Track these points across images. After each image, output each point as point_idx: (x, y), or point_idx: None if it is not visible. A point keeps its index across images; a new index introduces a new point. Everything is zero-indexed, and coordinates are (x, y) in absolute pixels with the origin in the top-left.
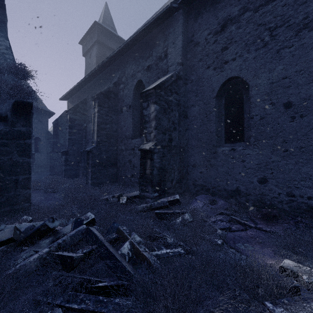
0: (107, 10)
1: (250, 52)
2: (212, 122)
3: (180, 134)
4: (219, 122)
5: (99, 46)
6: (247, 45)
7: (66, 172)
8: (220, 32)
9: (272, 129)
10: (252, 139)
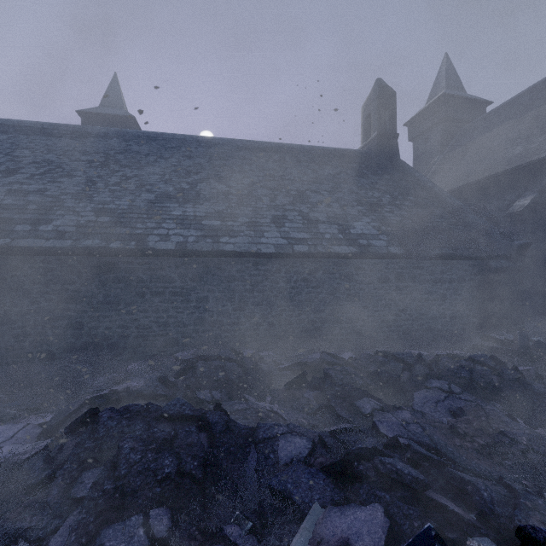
0: (449, 65)
1: None
2: None
3: None
4: None
5: (444, 124)
6: None
7: None
8: None
9: None
10: None
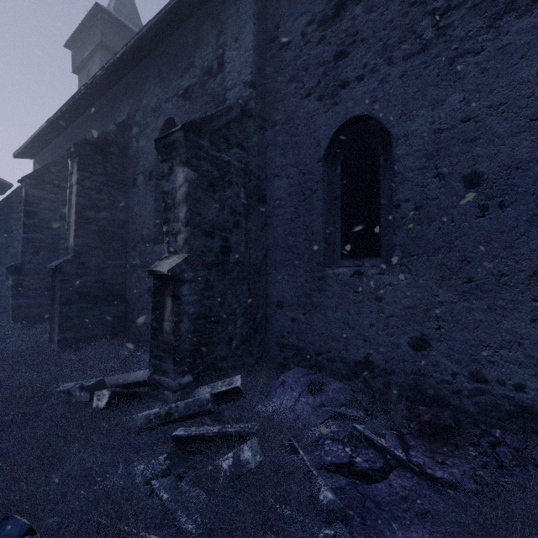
0: None
1: (394, 63)
2: (316, 214)
3: (250, 237)
4: (330, 214)
5: (107, 56)
6: (387, 47)
7: (17, 312)
8: (332, 18)
9: (440, 232)
10: (397, 251)
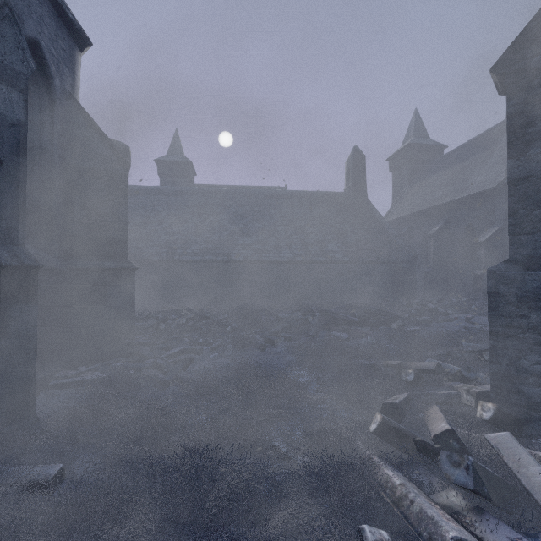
0: (417, 118)
1: None
2: None
3: None
4: None
5: (411, 163)
6: None
7: None
8: None
9: None
10: None
